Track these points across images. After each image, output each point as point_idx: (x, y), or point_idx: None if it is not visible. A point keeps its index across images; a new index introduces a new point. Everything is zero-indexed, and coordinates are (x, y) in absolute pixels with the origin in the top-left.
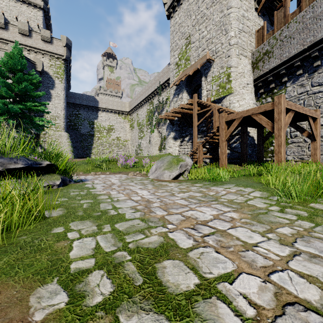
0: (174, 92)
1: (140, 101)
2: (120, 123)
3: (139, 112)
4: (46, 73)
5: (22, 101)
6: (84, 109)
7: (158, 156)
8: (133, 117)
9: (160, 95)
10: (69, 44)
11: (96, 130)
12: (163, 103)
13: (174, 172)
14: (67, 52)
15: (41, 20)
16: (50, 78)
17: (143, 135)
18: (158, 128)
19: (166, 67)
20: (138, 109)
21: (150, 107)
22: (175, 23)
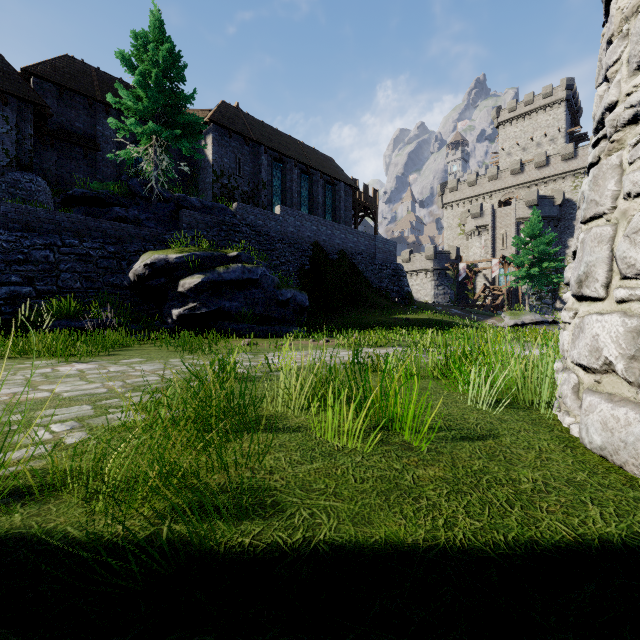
0: None
1: None
2: None
3: None
4: (568, 201)
5: (539, 261)
6: None
7: None
8: None
9: None
10: None
11: None
12: None
13: None
14: None
15: (563, 118)
16: (573, 206)
17: None
18: None
19: None
20: None
21: None
22: None
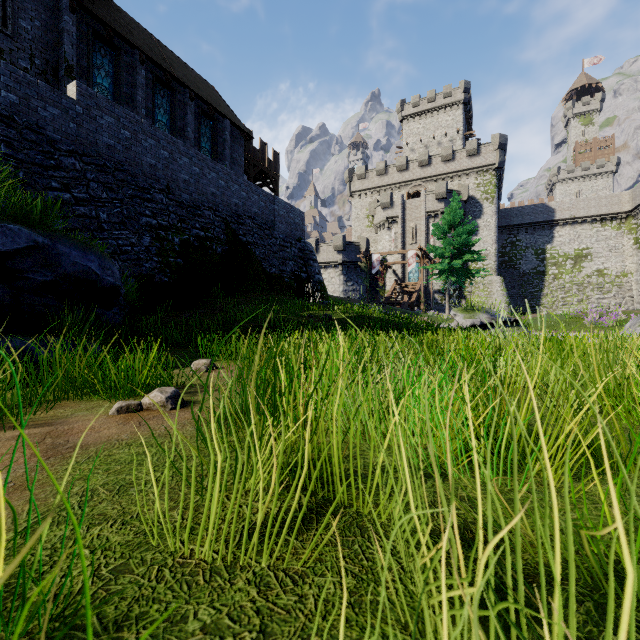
0: None
1: None
2: (607, 241)
3: None
4: (472, 199)
5: (459, 253)
6: (526, 231)
7: None
8: None
9: None
10: (503, 142)
11: (549, 263)
12: None
13: None
14: (500, 156)
15: (461, 121)
16: (476, 203)
17: None
18: None
19: None
20: None
21: None
22: None
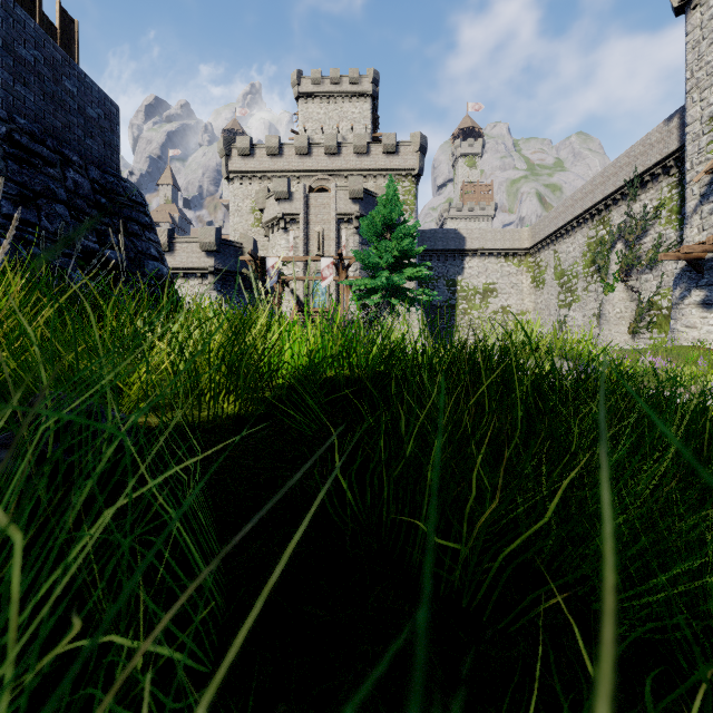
0: (704, 190)
1: (566, 221)
2: (510, 277)
3: (559, 247)
4: None
5: (396, 266)
6: (438, 258)
7: (663, 350)
8: (543, 260)
9: (635, 199)
10: (424, 144)
11: (460, 296)
12: (644, 217)
13: None
14: (420, 160)
15: (369, 117)
16: None
17: (573, 297)
18: (628, 281)
19: (659, 128)
20: (558, 241)
21: (597, 233)
22: (707, 20)
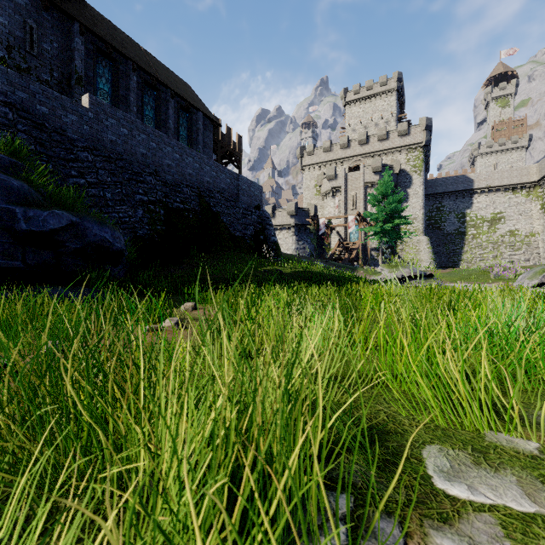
0: None
1: None
2: (518, 206)
3: None
4: (403, 172)
5: (390, 218)
6: (449, 198)
7: None
8: None
9: None
10: (429, 124)
11: (469, 225)
12: None
13: (533, 281)
14: (426, 135)
15: (394, 105)
16: (406, 175)
17: None
18: None
19: None
20: None
21: None
22: None
